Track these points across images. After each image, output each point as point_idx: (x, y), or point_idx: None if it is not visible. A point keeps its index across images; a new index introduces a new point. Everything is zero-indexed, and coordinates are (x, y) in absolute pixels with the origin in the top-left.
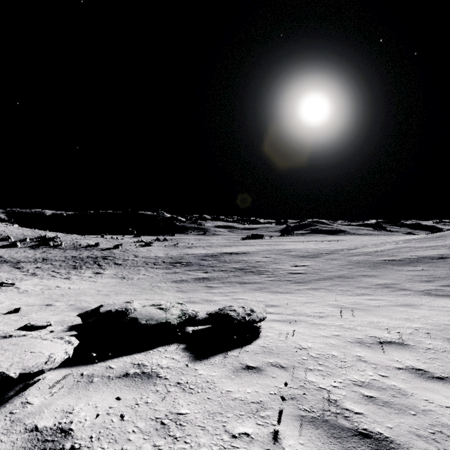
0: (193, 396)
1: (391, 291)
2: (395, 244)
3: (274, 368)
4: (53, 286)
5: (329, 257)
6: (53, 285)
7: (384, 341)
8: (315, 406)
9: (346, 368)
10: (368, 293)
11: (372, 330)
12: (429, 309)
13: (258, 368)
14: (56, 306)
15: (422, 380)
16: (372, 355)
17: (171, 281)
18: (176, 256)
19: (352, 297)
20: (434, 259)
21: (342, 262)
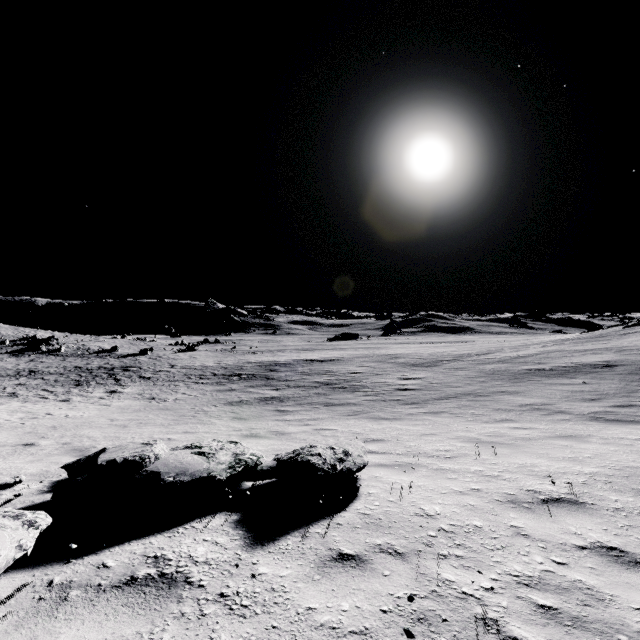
0: (247, 624)
1: (544, 415)
2: (542, 346)
3: (385, 556)
4: (40, 413)
5: (452, 366)
6: (42, 411)
7: (549, 498)
8: (461, 636)
9: (500, 550)
10: (512, 418)
11: (527, 478)
12: (603, 443)
13: (359, 558)
14: (40, 447)
15: (622, 569)
16: (535, 524)
17: (224, 403)
18: (233, 366)
19: (489, 425)
20: (597, 367)
21: (470, 373)
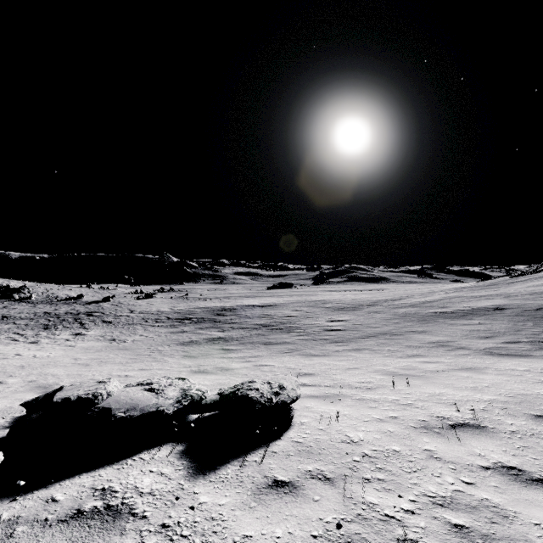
0: None
1: (448, 351)
2: (445, 293)
3: (315, 481)
4: (10, 354)
5: (371, 310)
6: (12, 352)
7: (456, 423)
8: None
9: (416, 472)
10: (421, 354)
11: (436, 406)
12: (497, 374)
13: (291, 484)
14: (7, 385)
15: (521, 487)
16: (445, 447)
17: (176, 343)
18: (185, 311)
19: (403, 360)
20: (490, 310)
21: (386, 316)
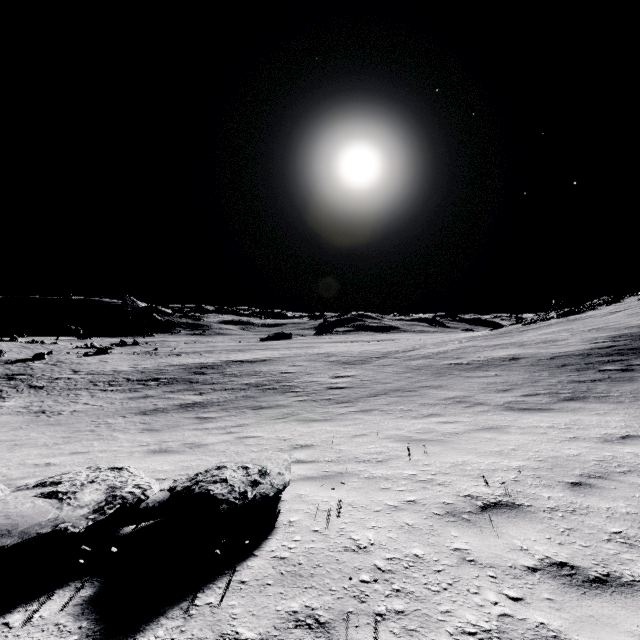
0: None
1: (466, 407)
2: (459, 343)
3: (302, 633)
4: None
5: (381, 363)
6: None
7: (487, 503)
8: None
9: (447, 590)
10: (438, 413)
11: (461, 480)
12: (522, 433)
13: None
14: None
15: (579, 595)
16: (479, 542)
17: (135, 413)
18: (152, 370)
19: (418, 421)
20: (505, 360)
21: (398, 369)
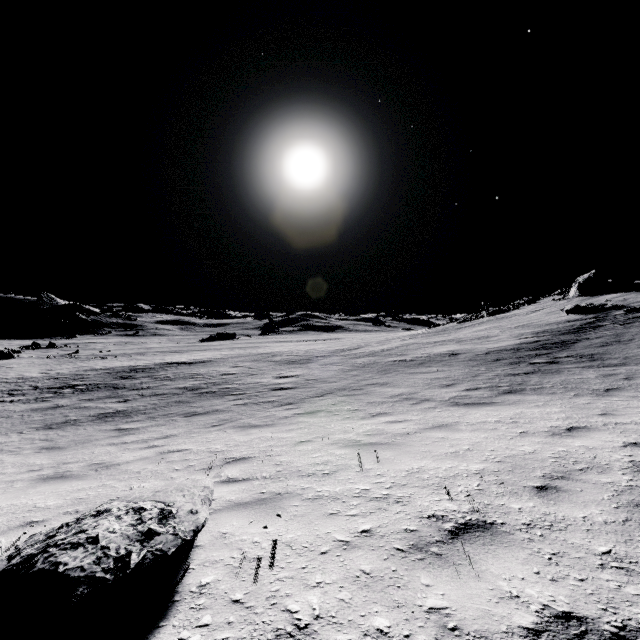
0: None
1: (413, 404)
2: (401, 340)
3: None
4: None
5: (327, 361)
6: None
7: (456, 526)
8: None
9: None
10: (386, 411)
11: (421, 494)
12: (472, 430)
13: None
14: None
15: None
16: (459, 592)
17: (37, 427)
18: (68, 375)
19: (367, 422)
20: (446, 356)
21: (344, 367)
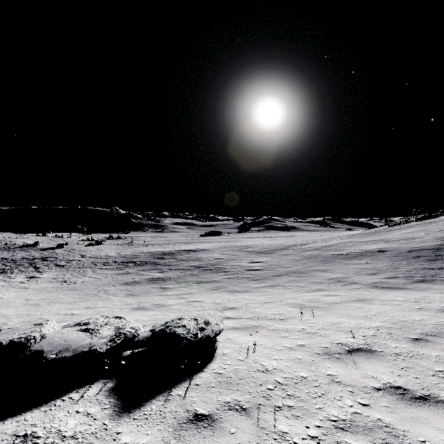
0: None
1: (344, 285)
2: (340, 239)
3: (232, 413)
4: None
5: (284, 253)
6: None
7: (352, 349)
8: None
9: (321, 397)
10: (323, 288)
11: (336, 334)
12: (382, 304)
13: (211, 417)
14: None
15: (407, 405)
16: (344, 371)
17: (121, 283)
18: (130, 255)
19: (309, 294)
20: (374, 252)
21: (296, 257)
